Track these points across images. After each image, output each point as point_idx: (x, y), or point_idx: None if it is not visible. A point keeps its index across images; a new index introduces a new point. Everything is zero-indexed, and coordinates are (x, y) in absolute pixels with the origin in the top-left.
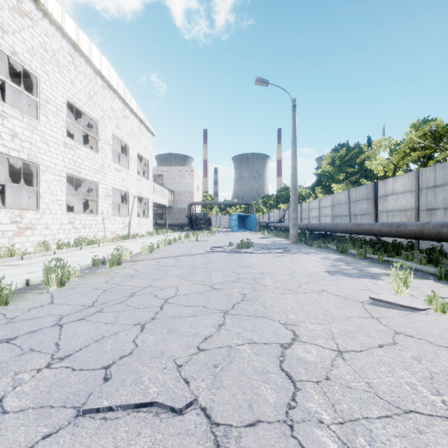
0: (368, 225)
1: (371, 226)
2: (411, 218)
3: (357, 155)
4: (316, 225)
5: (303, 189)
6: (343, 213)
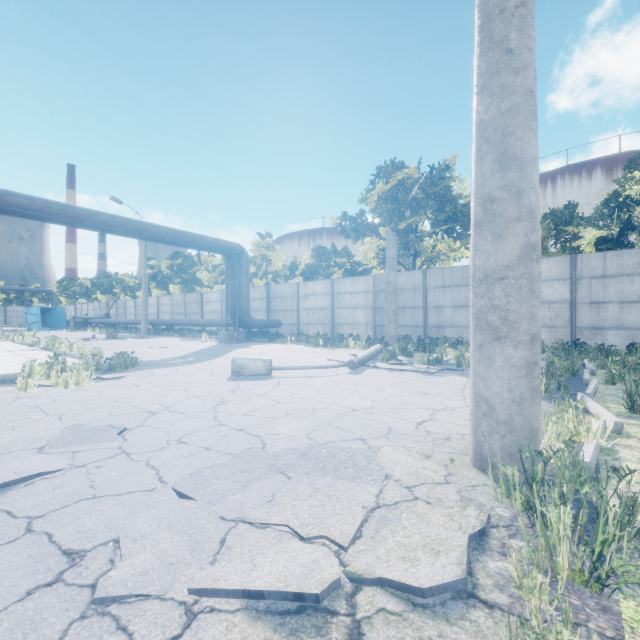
0: (197, 321)
1: (198, 321)
2: (220, 316)
3: (191, 266)
4: (162, 320)
5: (131, 279)
6: (180, 311)
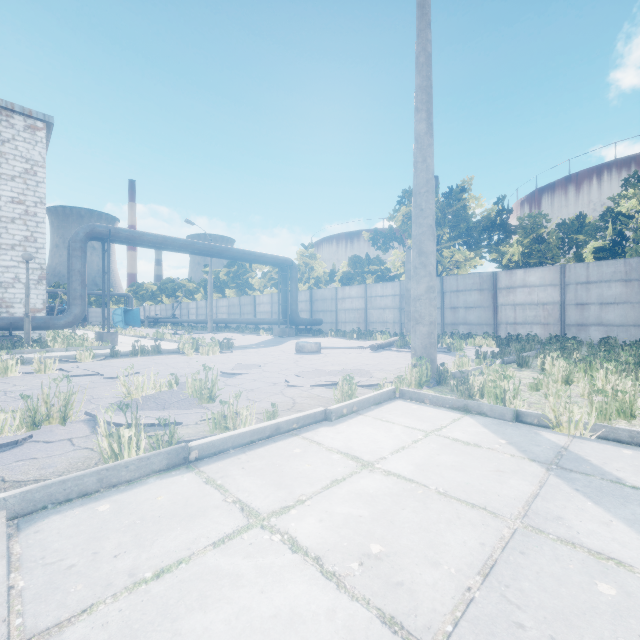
0: (253, 320)
1: (254, 320)
2: (270, 316)
3: (244, 273)
4: (222, 320)
5: (190, 283)
6: (236, 312)
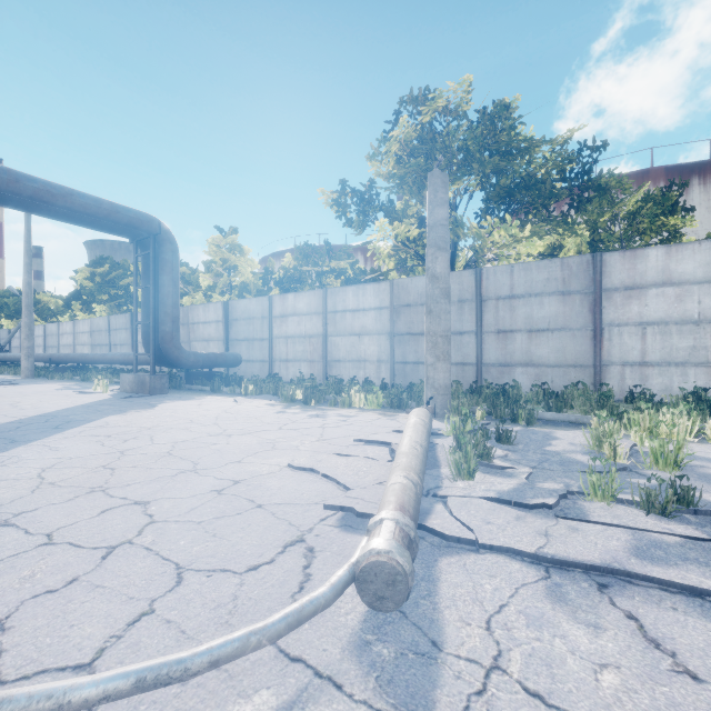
0: (112, 355)
1: (113, 356)
2: None
3: (123, 277)
4: (64, 355)
5: (52, 298)
6: (104, 342)
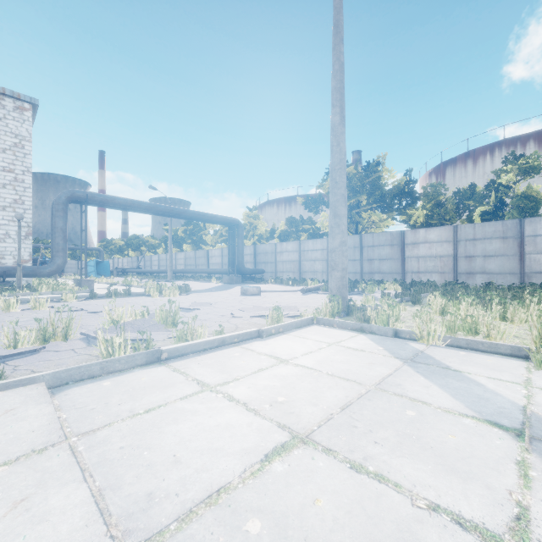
0: (206, 270)
1: (207, 270)
2: (220, 267)
3: (199, 231)
4: (180, 270)
5: (153, 239)
6: (192, 263)
